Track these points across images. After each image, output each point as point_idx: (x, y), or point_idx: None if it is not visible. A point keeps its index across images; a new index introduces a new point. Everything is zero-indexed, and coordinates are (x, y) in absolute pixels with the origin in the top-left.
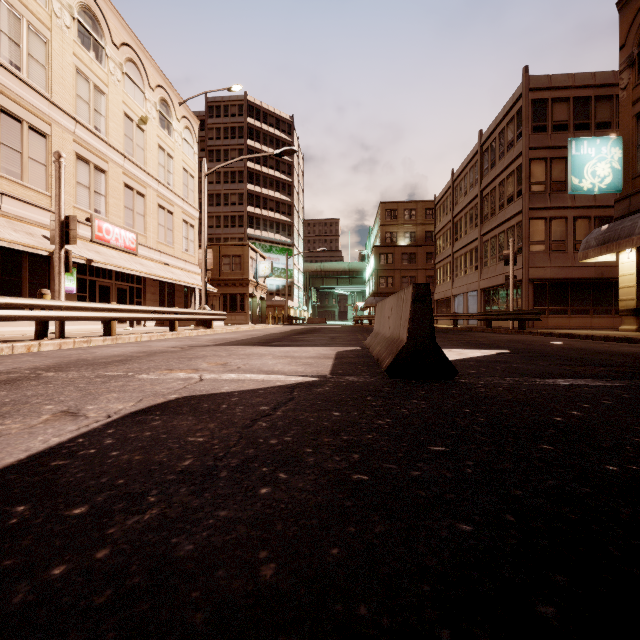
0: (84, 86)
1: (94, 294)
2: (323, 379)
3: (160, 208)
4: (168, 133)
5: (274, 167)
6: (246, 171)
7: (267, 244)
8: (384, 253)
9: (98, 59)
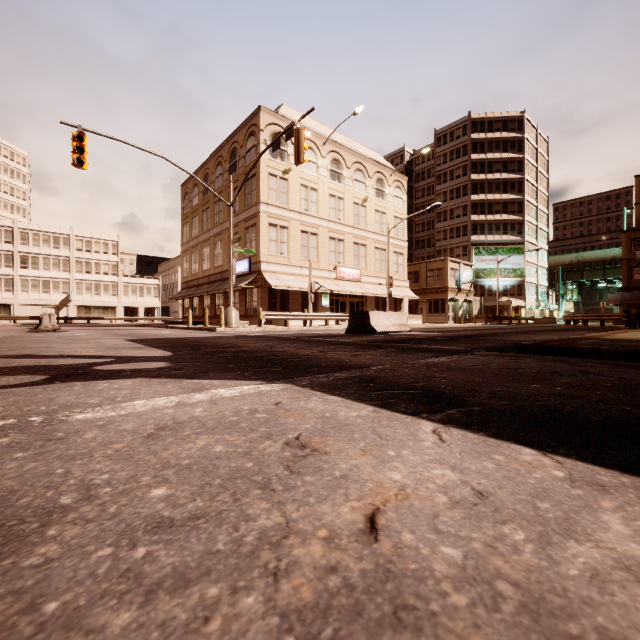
0: (333, 201)
1: (338, 306)
2: (334, 333)
3: (376, 249)
4: (382, 199)
5: (500, 170)
6: (469, 184)
7: (492, 247)
8: (639, 238)
9: (339, 182)
